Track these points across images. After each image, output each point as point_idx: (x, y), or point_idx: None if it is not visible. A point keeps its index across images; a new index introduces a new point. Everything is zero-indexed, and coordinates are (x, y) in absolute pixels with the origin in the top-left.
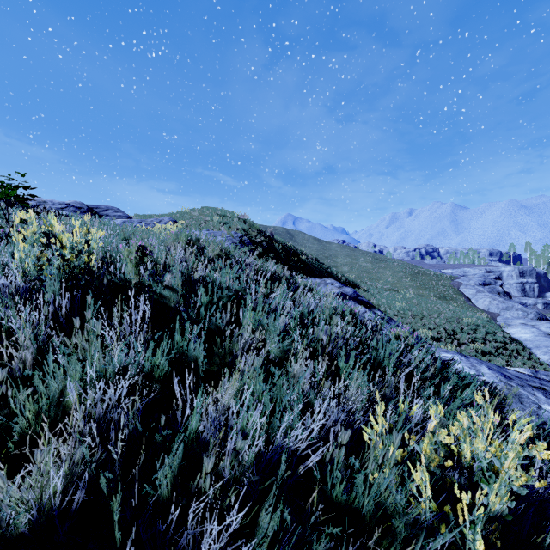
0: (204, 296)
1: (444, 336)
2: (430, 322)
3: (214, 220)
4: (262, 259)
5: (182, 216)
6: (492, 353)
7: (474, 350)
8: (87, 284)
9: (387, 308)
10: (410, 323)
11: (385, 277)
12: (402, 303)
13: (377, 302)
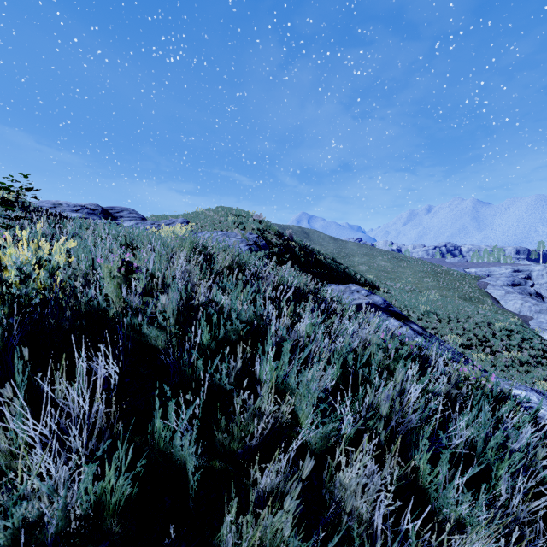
0: (206, 334)
1: (475, 343)
2: (458, 327)
3: (229, 220)
4: (278, 260)
5: (197, 216)
6: (530, 363)
7: (510, 359)
8: (36, 321)
9: (410, 311)
10: (436, 328)
11: (405, 276)
12: (426, 306)
13: (399, 304)
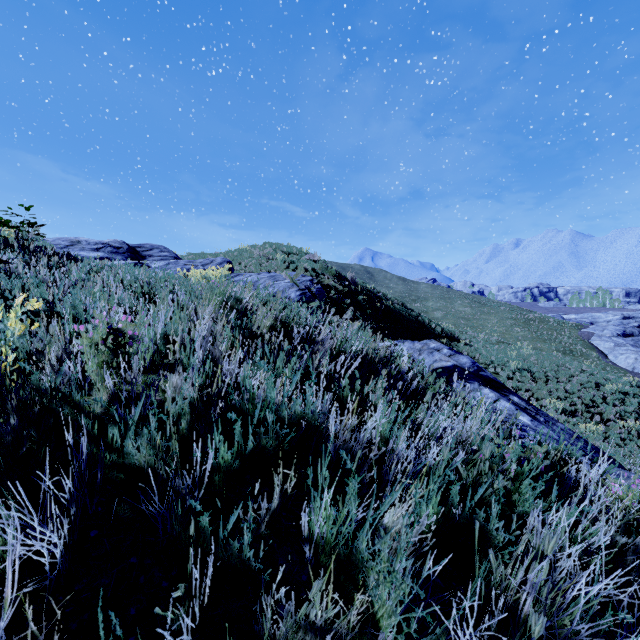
0: (225, 449)
1: (581, 409)
2: (558, 389)
3: (278, 259)
4: (337, 306)
5: (240, 254)
6: None
7: (625, 429)
8: None
9: (497, 368)
10: (530, 389)
11: (489, 325)
12: (518, 362)
13: (484, 359)
